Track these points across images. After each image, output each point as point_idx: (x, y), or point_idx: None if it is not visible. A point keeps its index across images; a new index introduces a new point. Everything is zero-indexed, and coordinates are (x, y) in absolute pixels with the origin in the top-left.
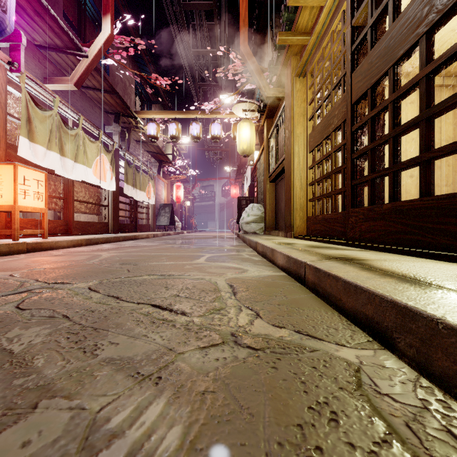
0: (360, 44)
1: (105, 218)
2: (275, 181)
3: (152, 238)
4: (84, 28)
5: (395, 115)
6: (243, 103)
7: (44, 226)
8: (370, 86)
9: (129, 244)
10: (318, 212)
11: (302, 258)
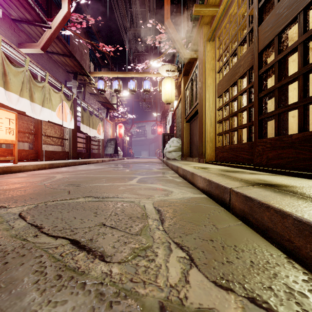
0: (266, 1)
1: (66, 148)
2: (189, 121)
3: (101, 163)
4: (50, 9)
5: (304, 54)
6: (166, 65)
7: (15, 153)
8: (278, 33)
9: (82, 167)
10: (225, 143)
11: (225, 184)
